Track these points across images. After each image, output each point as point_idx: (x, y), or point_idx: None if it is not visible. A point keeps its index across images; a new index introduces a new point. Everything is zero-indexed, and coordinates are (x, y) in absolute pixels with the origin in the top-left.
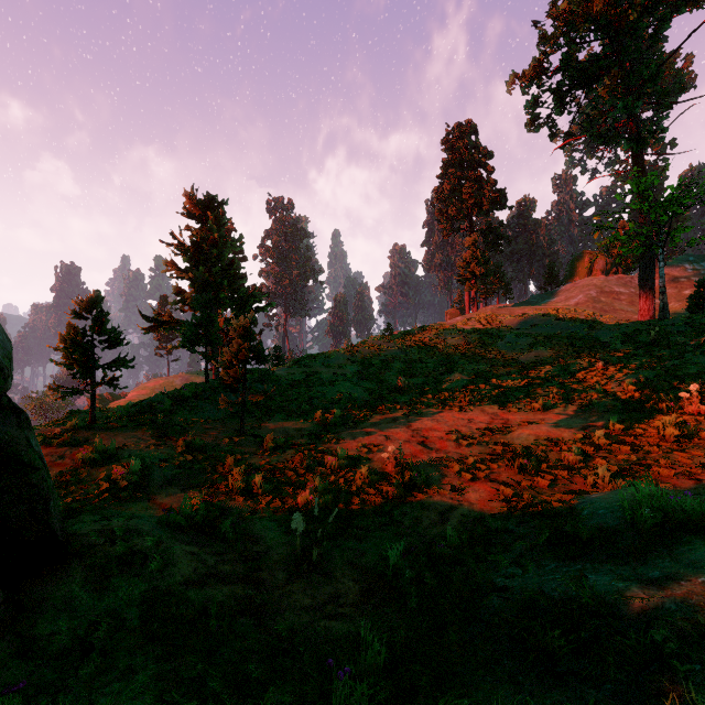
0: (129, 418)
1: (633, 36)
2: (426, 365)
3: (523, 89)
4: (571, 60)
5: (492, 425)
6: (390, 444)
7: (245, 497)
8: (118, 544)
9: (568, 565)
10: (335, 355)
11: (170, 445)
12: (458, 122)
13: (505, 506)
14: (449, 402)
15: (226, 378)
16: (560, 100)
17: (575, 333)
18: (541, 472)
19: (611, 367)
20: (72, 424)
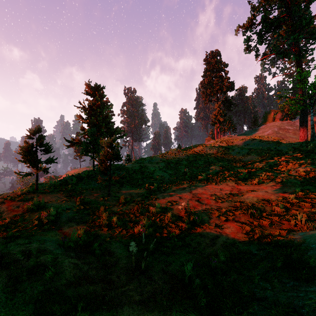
0: (55, 187)
1: (297, 5)
2: (198, 162)
3: (243, 32)
4: (266, 18)
5: (233, 192)
6: (182, 201)
7: (108, 228)
8: (31, 260)
9: (304, 285)
10: (154, 158)
11: (73, 201)
12: (212, 50)
13: (246, 236)
14: (210, 180)
15: (101, 168)
16: (260, 38)
17: (269, 147)
18: (262, 217)
19: (290, 163)
20: (26, 190)
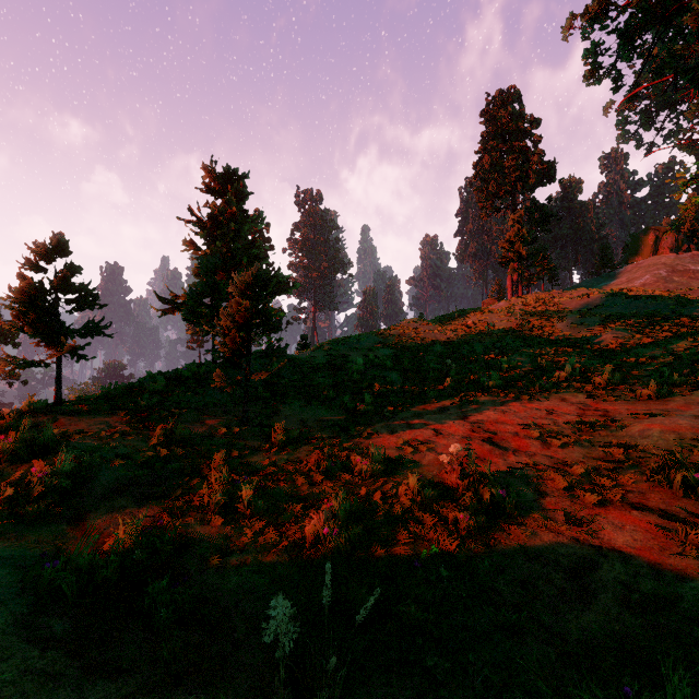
0: (108, 400)
1: None
2: (473, 348)
3: (585, 29)
4: None
5: (587, 418)
6: (443, 441)
7: (225, 518)
8: None
9: None
10: (365, 337)
11: (144, 435)
12: (500, 89)
13: None
14: (513, 389)
15: (221, 348)
16: (628, 43)
17: (657, 311)
18: None
19: None
20: (27, 405)
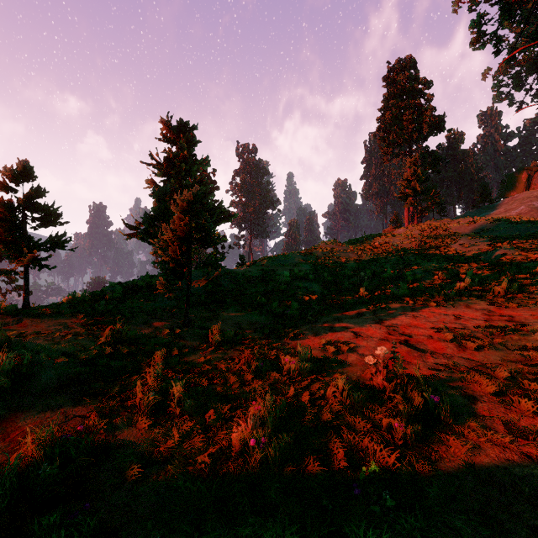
0: (71, 304)
1: None
2: (381, 264)
3: (473, 1)
4: None
5: (494, 323)
6: (362, 342)
7: (154, 419)
8: None
9: None
10: (290, 256)
11: (95, 335)
12: (399, 58)
13: None
14: (419, 297)
15: (164, 258)
16: (509, 13)
17: (537, 233)
18: None
19: None
20: None
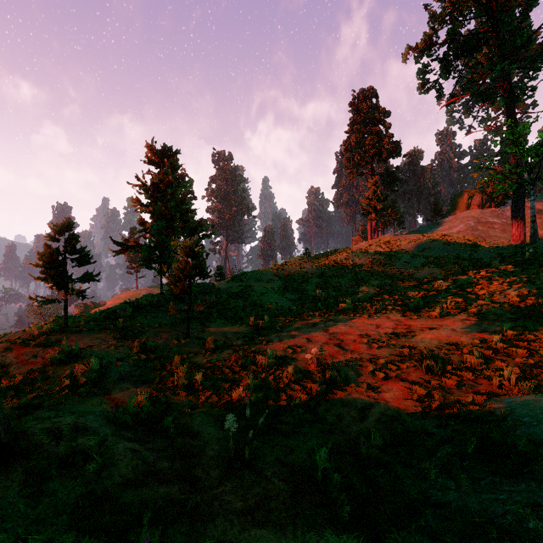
0: (96, 322)
1: (508, 13)
2: (339, 280)
3: (416, 58)
4: (455, 34)
5: (397, 330)
6: (311, 346)
7: (187, 392)
8: (63, 444)
9: (508, 482)
10: (265, 272)
11: (127, 346)
12: (362, 88)
13: (418, 405)
14: (359, 310)
15: (174, 290)
16: (445, 67)
17: (460, 254)
18: (446, 372)
19: (494, 282)
20: (47, 328)
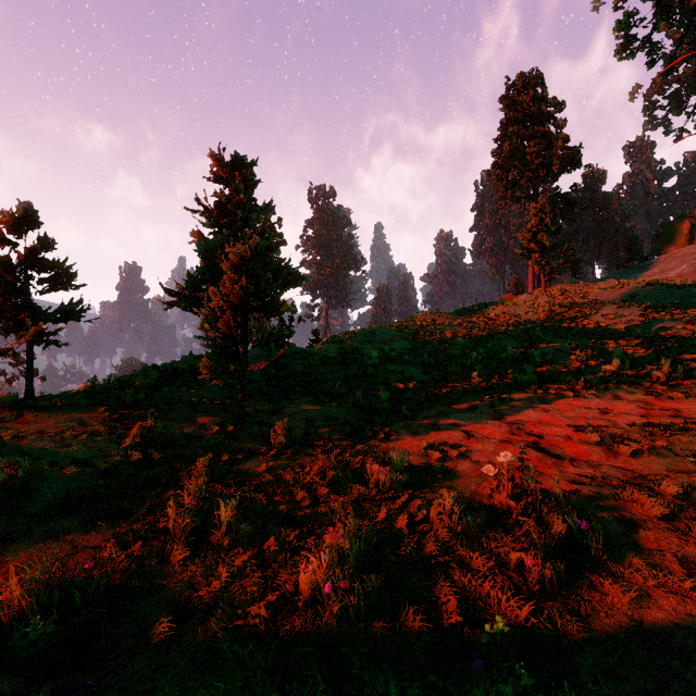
0: (90, 394)
1: None
2: (499, 341)
3: None
4: None
5: (654, 419)
6: (477, 445)
7: (194, 551)
8: None
9: None
10: (379, 330)
11: (119, 435)
12: (521, 72)
13: None
14: (551, 385)
15: (212, 332)
16: (666, 10)
17: None
18: None
19: None
20: None
